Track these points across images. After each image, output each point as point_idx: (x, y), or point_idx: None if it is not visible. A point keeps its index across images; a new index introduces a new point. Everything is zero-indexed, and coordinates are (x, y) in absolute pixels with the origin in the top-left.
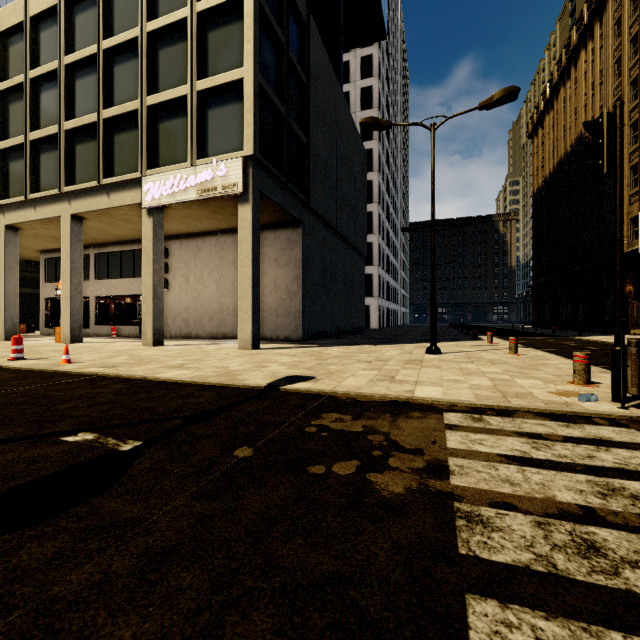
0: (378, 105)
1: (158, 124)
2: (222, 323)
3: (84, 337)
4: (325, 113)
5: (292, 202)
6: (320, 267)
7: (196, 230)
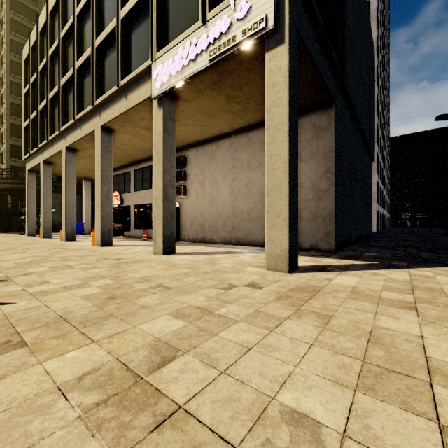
0: (376, 17)
1: None
2: (236, 228)
3: (125, 238)
4: None
5: (327, 70)
6: (347, 162)
7: (210, 134)
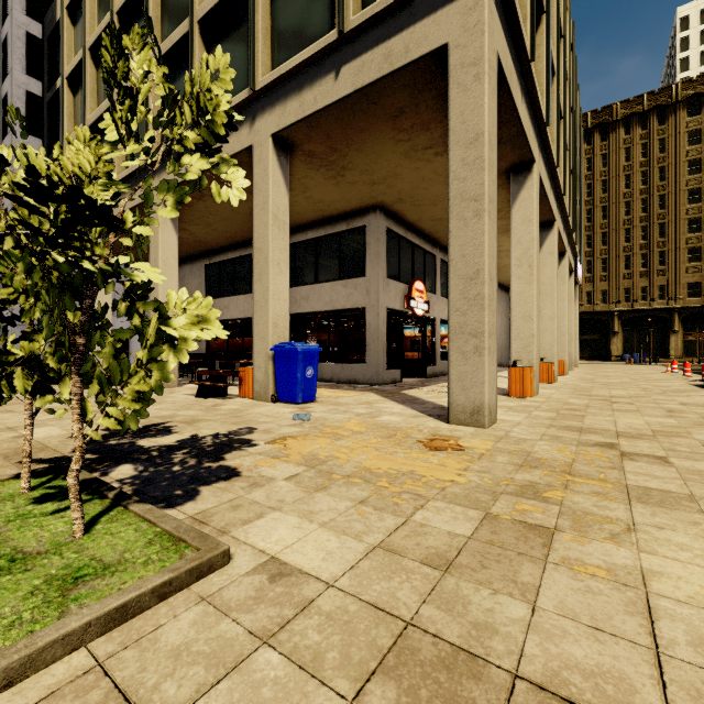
0: None
1: None
2: None
3: None
4: None
5: None
6: None
7: (499, 277)
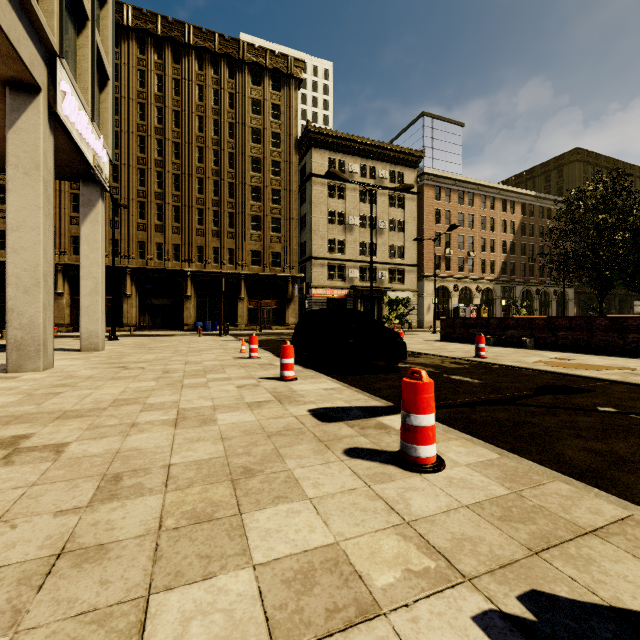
0: None
1: None
2: None
3: None
4: None
5: None
6: None
7: None
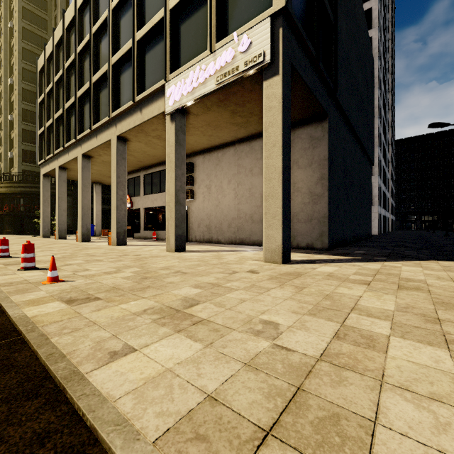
0: (377, 24)
1: (179, 27)
2: (240, 229)
3: (136, 239)
4: (347, 1)
5: (320, 88)
6: (342, 168)
7: (216, 142)
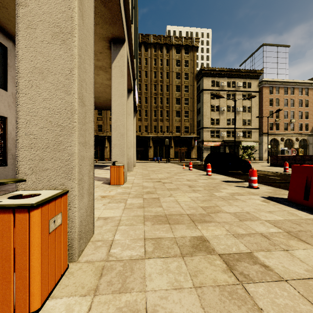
0: None
1: None
2: None
3: None
4: None
5: None
6: None
7: None
